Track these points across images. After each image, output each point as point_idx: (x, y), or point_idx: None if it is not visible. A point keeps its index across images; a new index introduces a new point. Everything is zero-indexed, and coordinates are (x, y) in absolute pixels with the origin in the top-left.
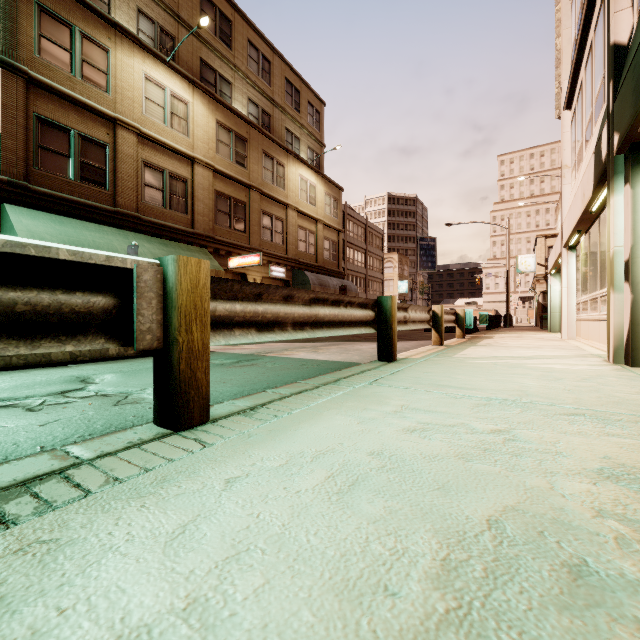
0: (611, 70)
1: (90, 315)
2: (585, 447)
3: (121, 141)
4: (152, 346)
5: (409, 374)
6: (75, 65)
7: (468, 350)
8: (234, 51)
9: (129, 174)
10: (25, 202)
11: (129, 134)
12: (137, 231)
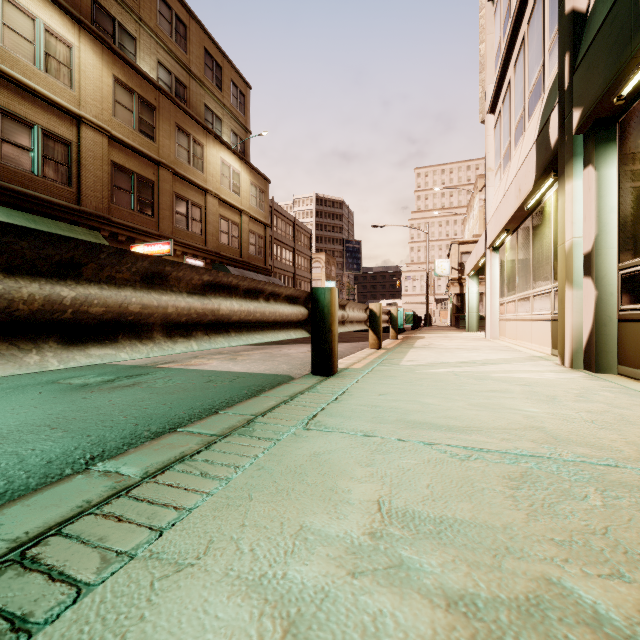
0: (567, 41)
1: None
2: None
3: None
4: None
5: (360, 399)
6: None
7: (411, 354)
8: (139, 1)
9: None
10: None
11: None
12: None
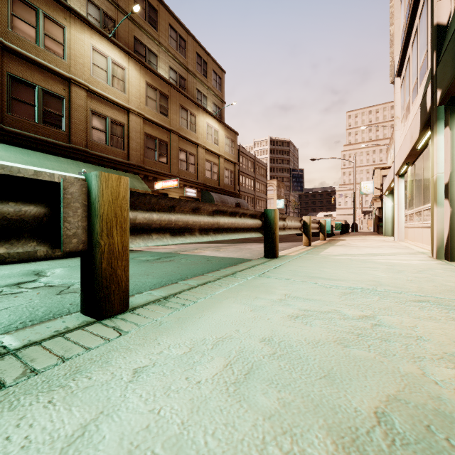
0: (434, 44)
1: (22, 222)
2: (439, 331)
3: (74, 95)
4: (78, 248)
5: (288, 268)
6: (39, 38)
7: (329, 249)
8: (159, 32)
9: (80, 119)
10: (0, 139)
11: (80, 90)
12: (86, 162)
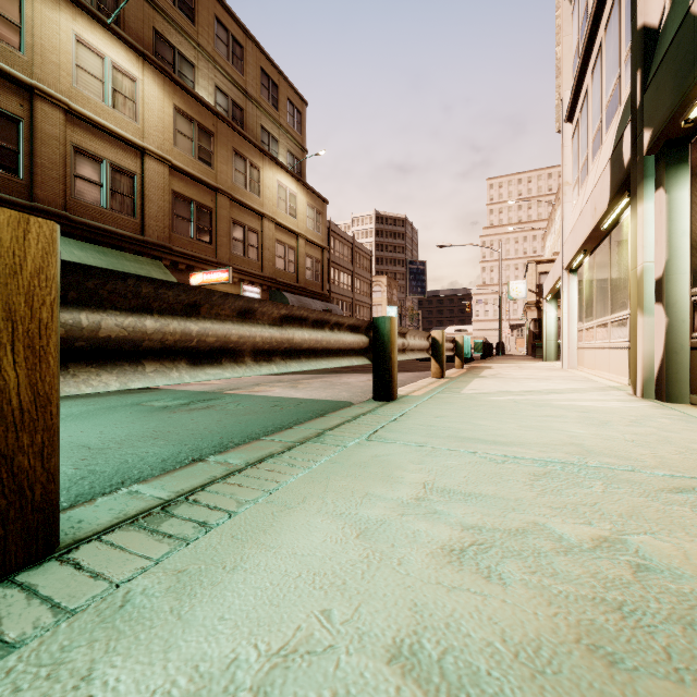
0: (639, 58)
1: None
2: None
3: (41, 117)
4: None
5: (417, 420)
6: None
7: (474, 383)
8: (198, 27)
9: (53, 160)
10: None
11: (53, 109)
12: (64, 234)
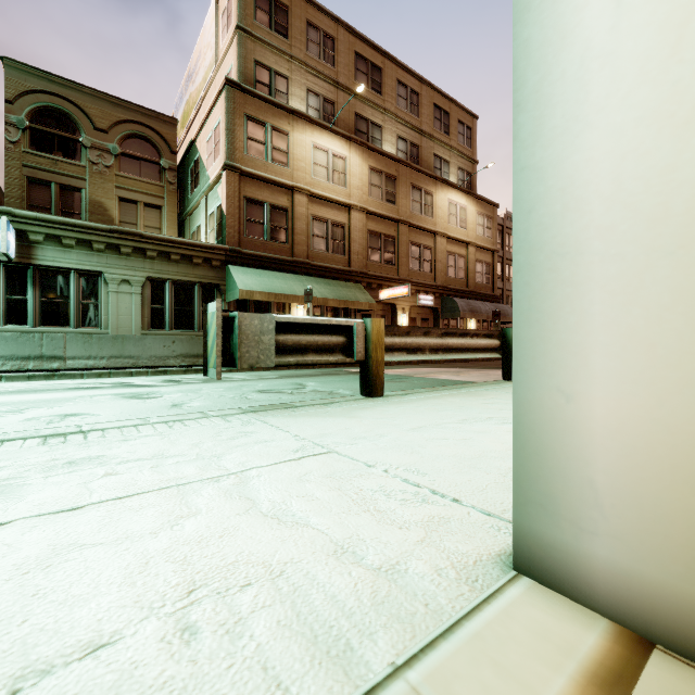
0: None
1: (338, 345)
2: None
3: (297, 203)
4: (361, 359)
5: None
6: (267, 153)
7: None
8: (384, 96)
9: (302, 229)
10: (239, 262)
11: (302, 196)
12: (308, 275)
